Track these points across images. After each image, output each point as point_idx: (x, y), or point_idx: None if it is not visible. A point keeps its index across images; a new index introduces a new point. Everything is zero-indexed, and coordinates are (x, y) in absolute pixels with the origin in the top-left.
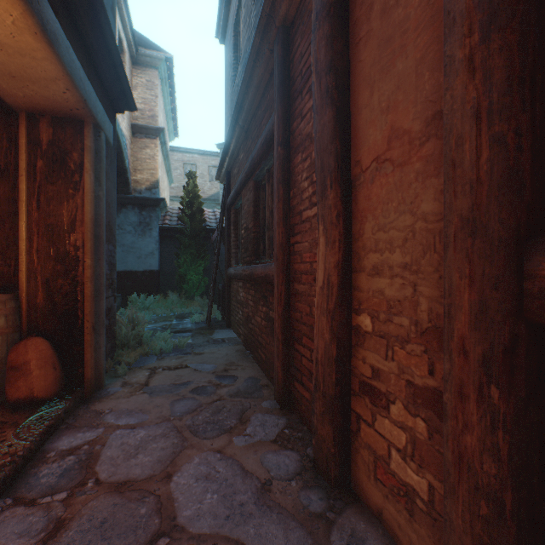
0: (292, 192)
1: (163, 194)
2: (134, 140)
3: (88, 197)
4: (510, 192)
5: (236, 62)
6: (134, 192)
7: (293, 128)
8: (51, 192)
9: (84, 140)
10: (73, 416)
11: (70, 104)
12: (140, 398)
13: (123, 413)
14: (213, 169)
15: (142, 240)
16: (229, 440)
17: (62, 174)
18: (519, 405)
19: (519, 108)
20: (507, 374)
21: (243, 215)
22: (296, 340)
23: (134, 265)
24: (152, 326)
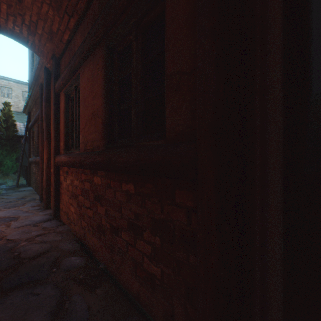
0: None
1: None
2: None
3: None
4: (55, 150)
5: (33, 62)
6: None
7: None
8: None
9: None
10: None
11: None
12: None
13: None
14: (26, 93)
15: None
16: (18, 208)
17: None
18: (55, 176)
19: (55, 140)
20: (54, 172)
21: (35, 136)
22: None
23: None
24: None
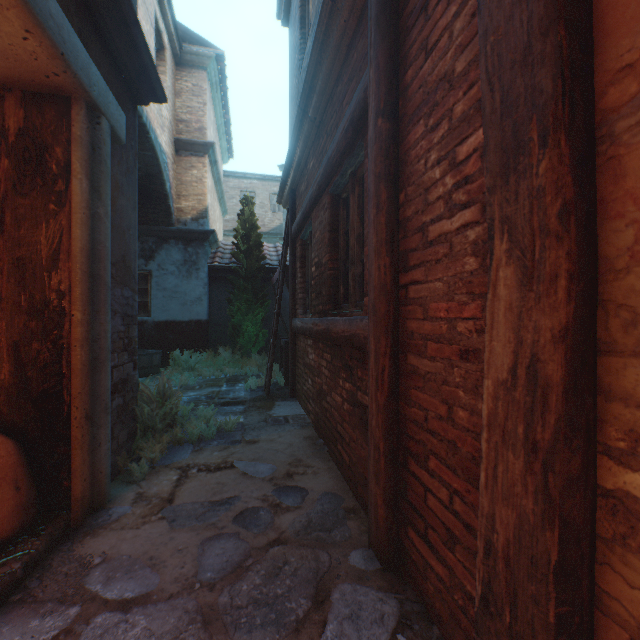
0: (403, 195)
1: (214, 226)
2: (177, 158)
3: (78, 216)
4: None
5: (303, 41)
6: (178, 224)
7: (405, 81)
8: (22, 209)
9: (72, 127)
10: (40, 571)
11: (41, 63)
12: (154, 529)
13: (121, 567)
14: (275, 196)
15: (187, 283)
16: None
17: (38, 181)
18: None
19: None
20: None
21: (313, 246)
22: (413, 456)
23: (177, 313)
24: (194, 394)
